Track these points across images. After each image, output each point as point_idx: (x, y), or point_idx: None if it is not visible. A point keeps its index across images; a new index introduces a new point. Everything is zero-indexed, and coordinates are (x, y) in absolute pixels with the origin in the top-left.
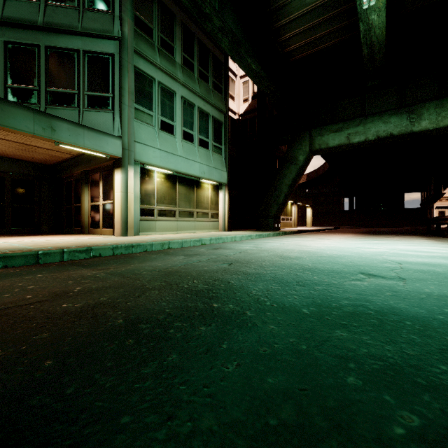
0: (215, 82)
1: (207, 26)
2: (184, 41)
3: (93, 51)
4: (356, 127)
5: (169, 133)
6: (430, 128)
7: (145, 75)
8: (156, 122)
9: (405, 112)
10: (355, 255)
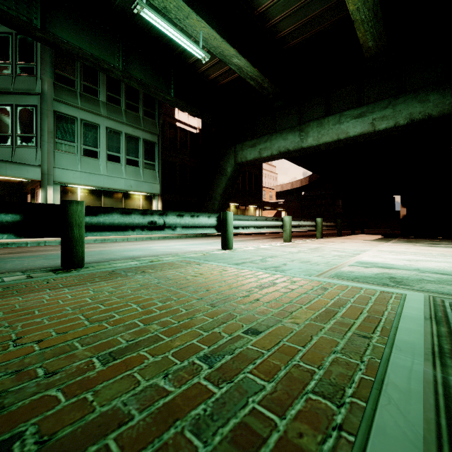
0: (146, 110)
1: (113, 76)
2: (110, 83)
3: (22, 104)
4: (265, 143)
5: (93, 157)
6: (314, 144)
7: (67, 117)
8: (79, 150)
9: (297, 130)
10: (114, 250)
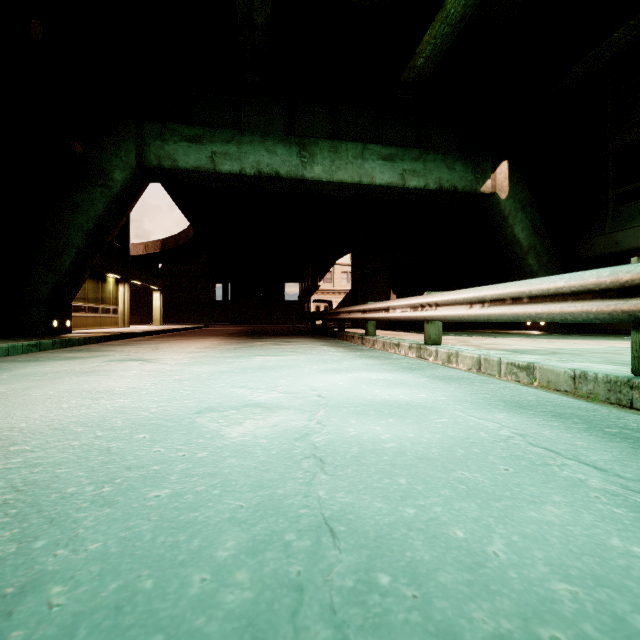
0: None
1: None
2: None
3: None
4: (226, 145)
5: None
6: (323, 179)
7: None
8: None
9: (296, 144)
10: None
